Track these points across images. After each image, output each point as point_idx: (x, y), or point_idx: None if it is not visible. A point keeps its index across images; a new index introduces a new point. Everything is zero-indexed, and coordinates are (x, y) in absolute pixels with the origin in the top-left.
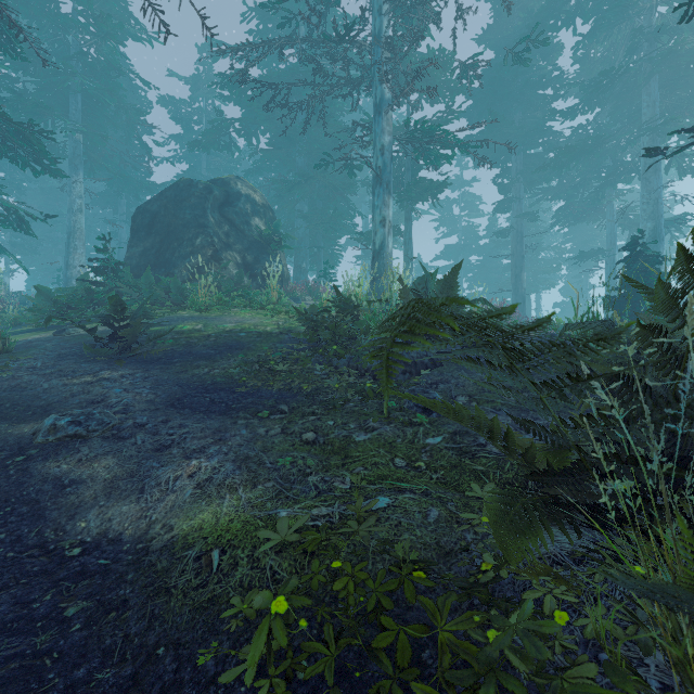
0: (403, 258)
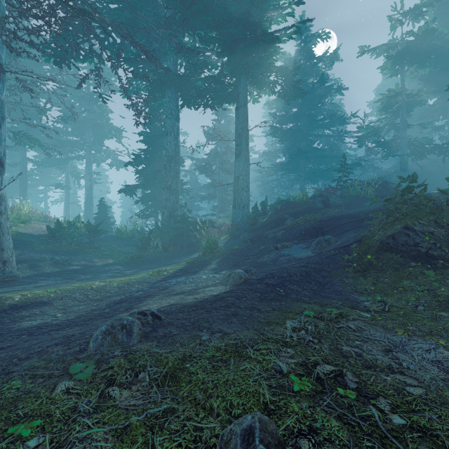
0: None
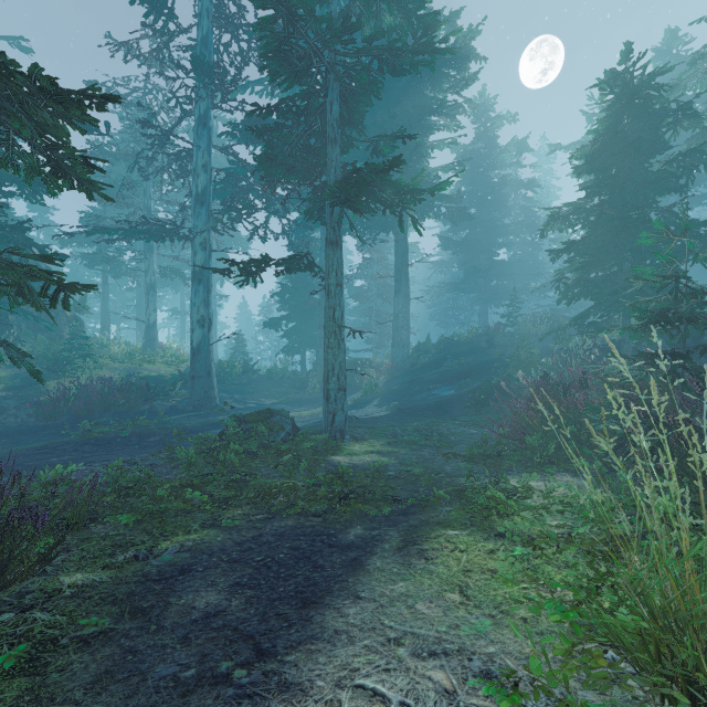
0: (102, 310)
